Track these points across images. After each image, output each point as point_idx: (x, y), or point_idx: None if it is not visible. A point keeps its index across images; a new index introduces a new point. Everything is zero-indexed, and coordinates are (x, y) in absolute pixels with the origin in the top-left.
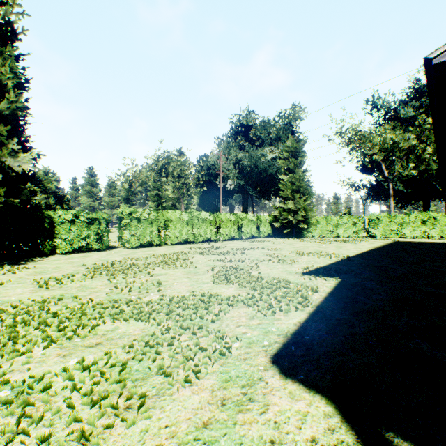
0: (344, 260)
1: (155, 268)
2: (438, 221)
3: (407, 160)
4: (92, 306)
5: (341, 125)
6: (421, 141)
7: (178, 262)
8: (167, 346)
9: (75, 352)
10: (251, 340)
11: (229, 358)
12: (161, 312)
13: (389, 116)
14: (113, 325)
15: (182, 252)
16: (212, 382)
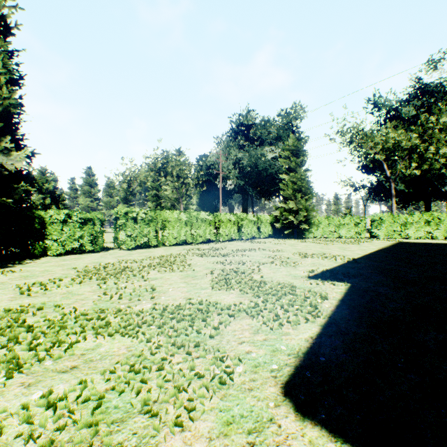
0: (350, 262)
1: (149, 272)
2: (442, 222)
3: (408, 160)
4: (74, 317)
5: (343, 124)
6: (423, 141)
7: (175, 264)
8: (156, 371)
9: (43, 379)
10: (256, 362)
11: (231, 388)
12: (152, 325)
13: (390, 115)
14: (95, 342)
15: (180, 254)
16: (210, 426)
